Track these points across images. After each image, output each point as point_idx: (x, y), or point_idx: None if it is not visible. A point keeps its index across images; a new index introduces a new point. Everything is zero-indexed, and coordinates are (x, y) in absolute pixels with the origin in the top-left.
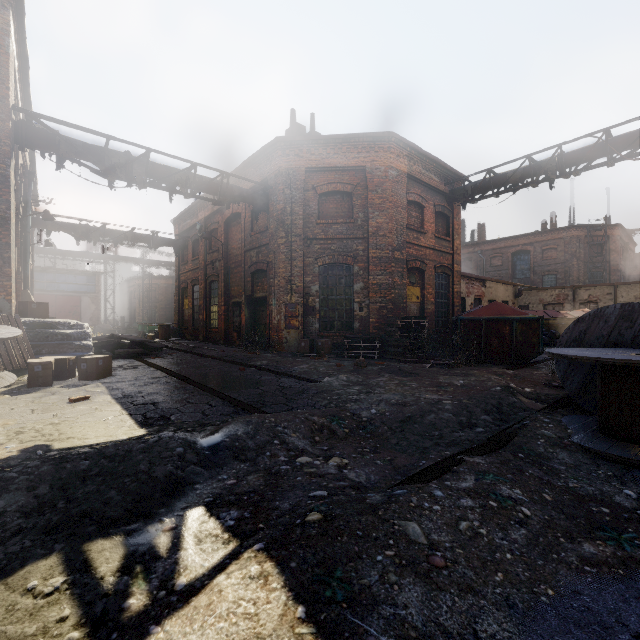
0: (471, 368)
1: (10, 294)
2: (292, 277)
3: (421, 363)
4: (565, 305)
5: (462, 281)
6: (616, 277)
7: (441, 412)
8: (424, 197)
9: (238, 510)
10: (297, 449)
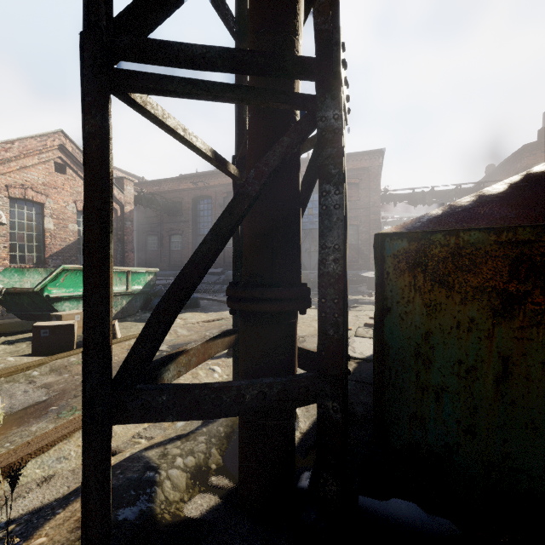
0: None
1: None
2: None
3: None
4: None
5: None
6: None
7: None
8: None
9: None
10: None
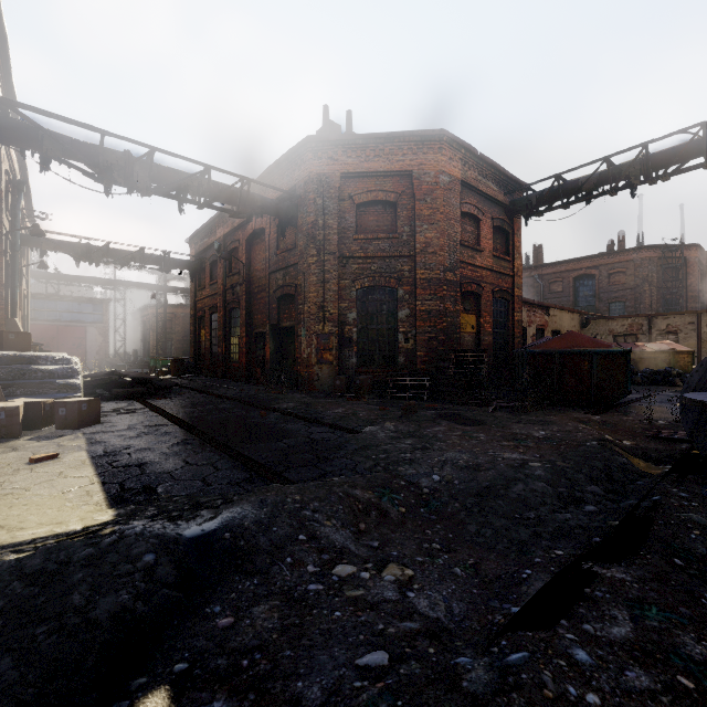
0: (546, 413)
1: None
2: (325, 303)
3: (482, 406)
4: (639, 336)
5: (523, 308)
6: (694, 305)
7: (531, 480)
8: (480, 208)
9: (228, 699)
10: (333, 548)
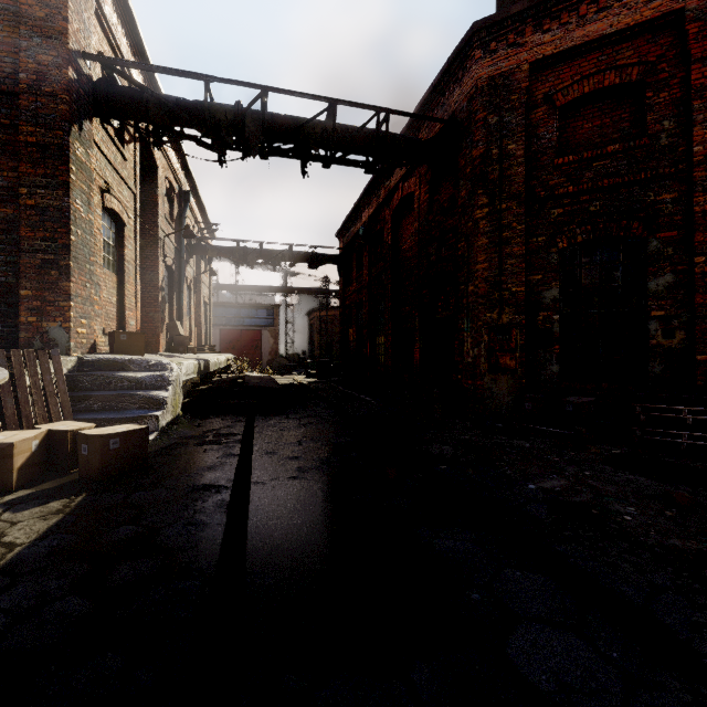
0: None
1: (68, 320)
2: (502, 276)
3: None
4: None
5: None
6: None
7: None
8: None
9: None
10: None
